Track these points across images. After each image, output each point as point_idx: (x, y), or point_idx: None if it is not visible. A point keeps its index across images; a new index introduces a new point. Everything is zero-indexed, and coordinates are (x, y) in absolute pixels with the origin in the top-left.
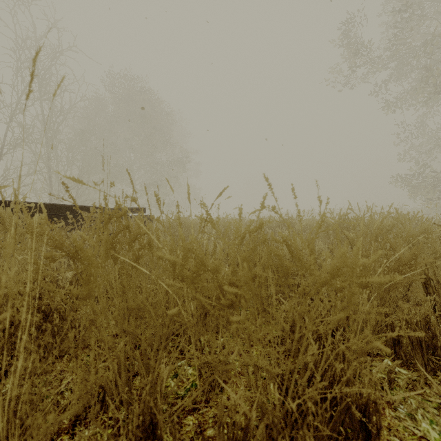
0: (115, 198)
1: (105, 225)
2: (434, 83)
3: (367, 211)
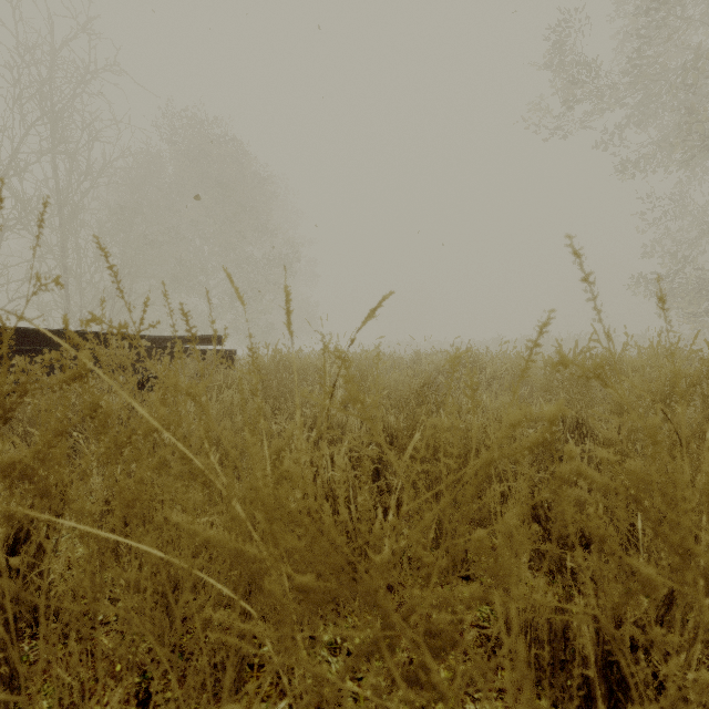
0: (66, 323)
1: (2, 418)
2: (702, 131)
3: (627, 344)
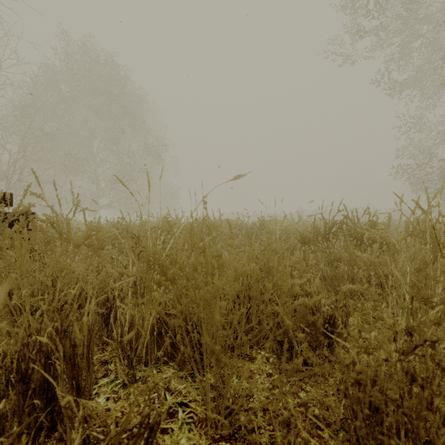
0: None
1: None
2: None
3: None
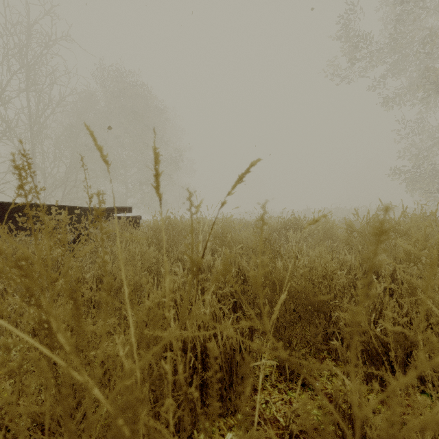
0: None
1: None
2: (436, 79)
3: (403, 212)
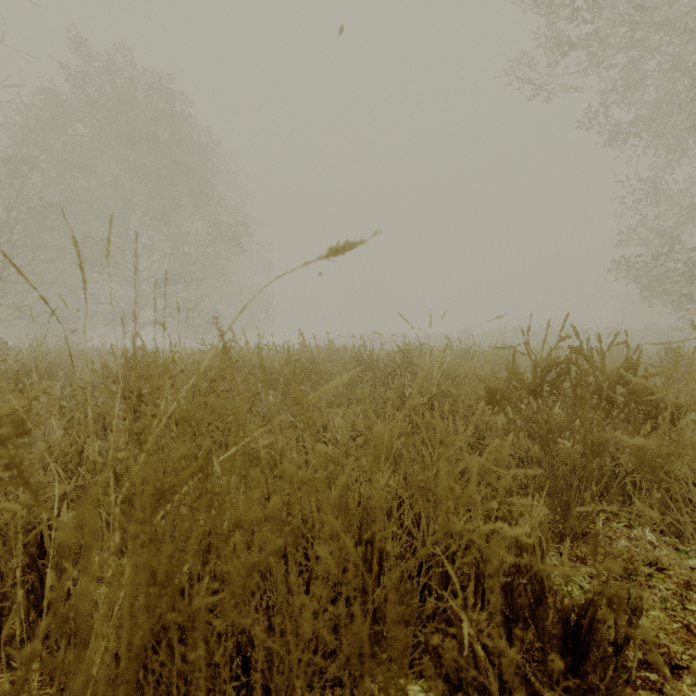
0: None
1: None
2: None
3: None
